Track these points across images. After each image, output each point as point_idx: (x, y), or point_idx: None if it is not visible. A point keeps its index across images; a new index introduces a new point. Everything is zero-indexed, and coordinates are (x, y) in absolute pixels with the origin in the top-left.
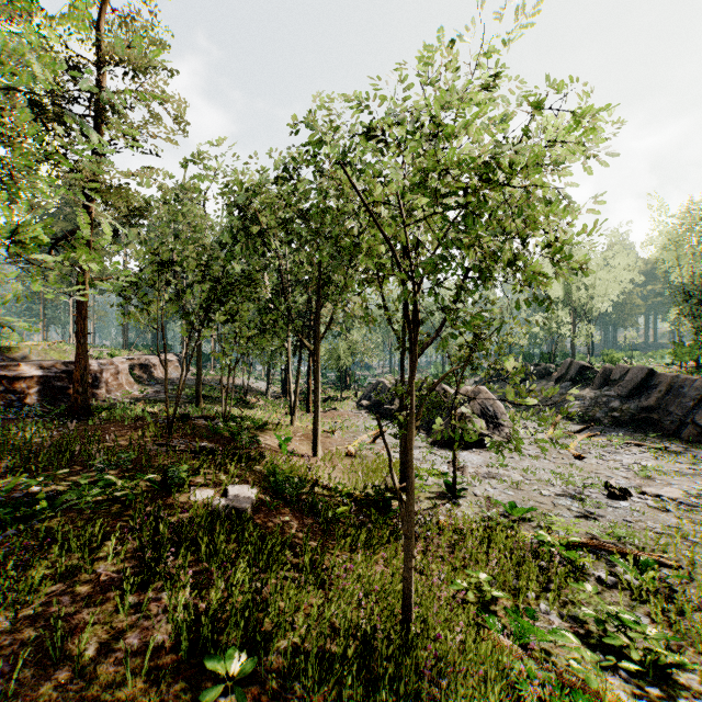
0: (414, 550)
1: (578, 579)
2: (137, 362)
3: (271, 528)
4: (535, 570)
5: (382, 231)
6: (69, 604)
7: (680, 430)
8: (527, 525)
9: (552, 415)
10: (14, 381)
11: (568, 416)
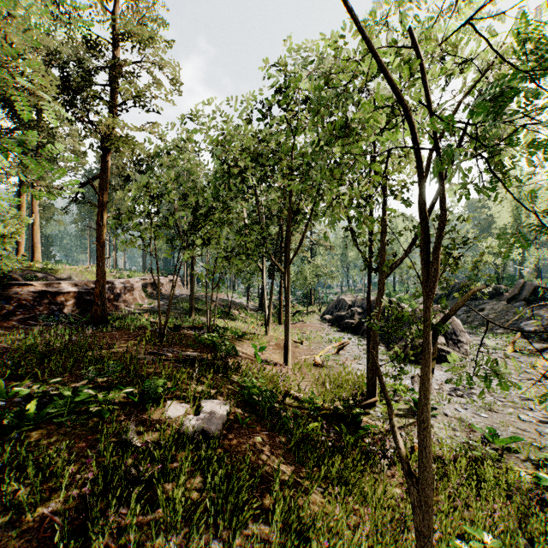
0: None
1: None
2: (149, 281)
3: (241, 452)
4: None
5: (389, 79)
6: None
7: None
8: (513, 458)
9: (506, 332)
10: (55, 295)
11: (524, 334)
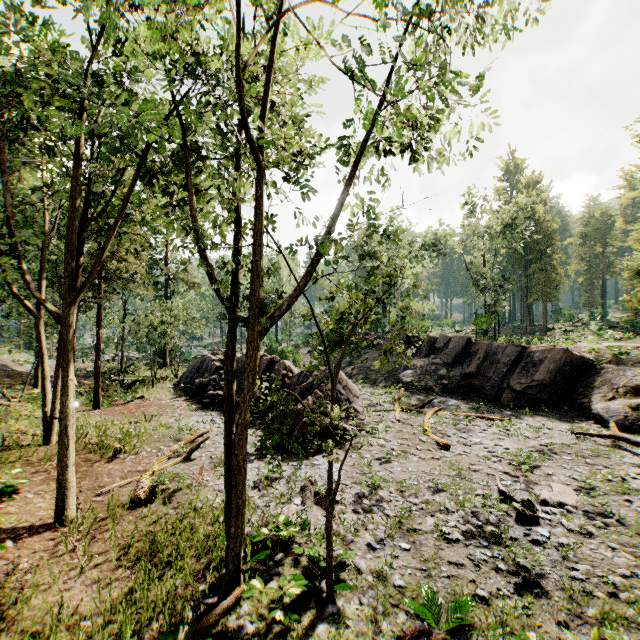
0: None
1: None
2: None
3: None
4: None
5: None
6: None
7: (499, 395)
8: None
9: (388, 385)
10: None
11: (404, 386)
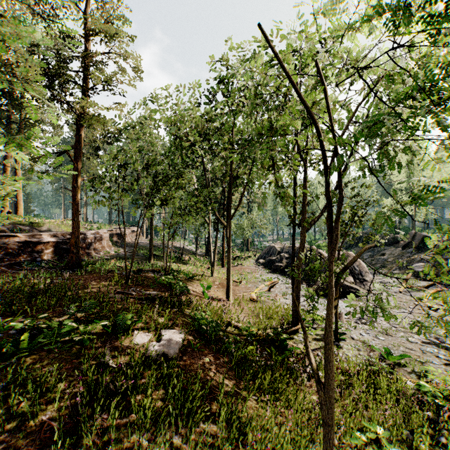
0: (334, 437)
1: None
2: (115, 232)
3: (194, 370)
4: (425, 423)
5: (303, 101)
6: None
7: None
8: (402, 370)
9: (401, 272)
10: (37, 244)
11: (415, 274)
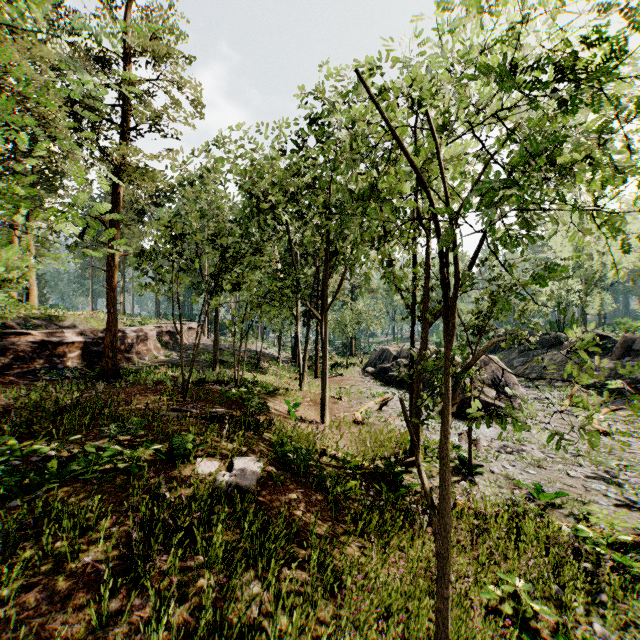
0: (450, 573)
1: (634, 590)
2: (164, 330)
3: (276, 508)
4: (581, 576)
5: (411, 161)
6: (45, 606)
7: None
8: (557, 513)
9: (565, 385)
10: (58, 346)
11: (584, 387)
